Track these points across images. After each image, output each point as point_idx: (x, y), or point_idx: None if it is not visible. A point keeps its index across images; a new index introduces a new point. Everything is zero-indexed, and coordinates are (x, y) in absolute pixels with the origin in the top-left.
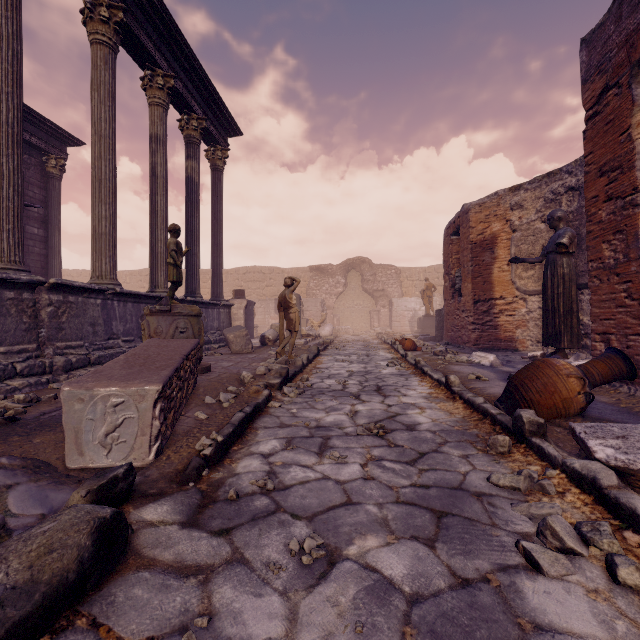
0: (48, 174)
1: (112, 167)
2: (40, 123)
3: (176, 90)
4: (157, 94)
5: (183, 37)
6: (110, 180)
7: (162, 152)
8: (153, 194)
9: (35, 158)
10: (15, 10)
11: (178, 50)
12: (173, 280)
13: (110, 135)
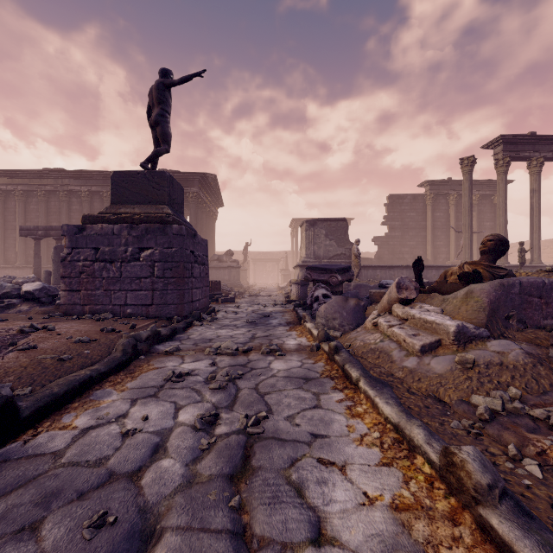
0: (494, 205)
1: (504, 218)
2: (489, 183)
3: (547, 158)
4: (532, 170)
5: (547, 135)
6: (503, 223)
7: (536, 196)
8: (531, 217)
9: (488, 200)
10: (470, 192)
11: (546, 140)
12: (519, 262)
13: (503, 206)
